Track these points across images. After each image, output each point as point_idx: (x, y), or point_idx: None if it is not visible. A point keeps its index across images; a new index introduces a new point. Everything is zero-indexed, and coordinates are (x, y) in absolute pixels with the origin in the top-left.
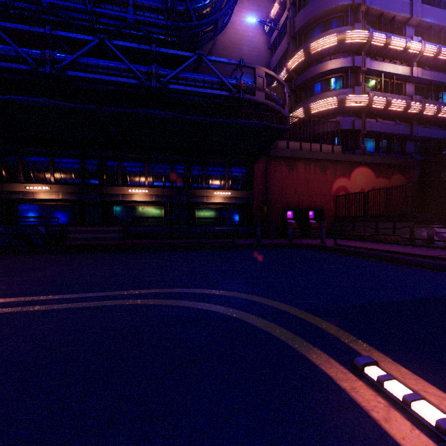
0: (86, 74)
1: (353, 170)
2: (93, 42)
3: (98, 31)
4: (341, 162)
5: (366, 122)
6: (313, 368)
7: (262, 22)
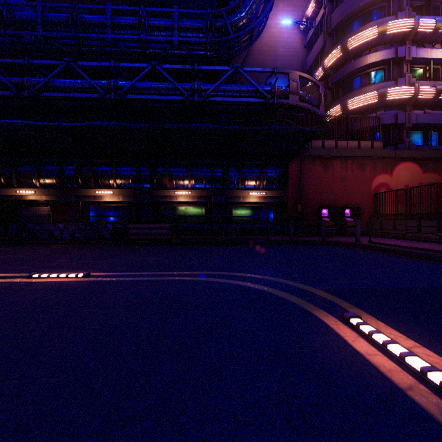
0: (141, 96)
1: (396, 166)
2: (146, 68)
3: (148, 55)
4: (381, 158)
5: (412, 114)
6: (314, 318)
7: (297, 23)
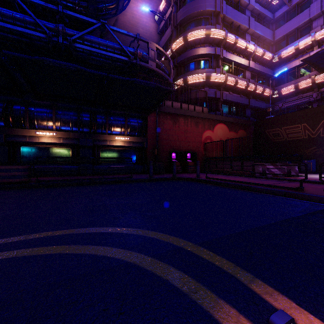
0: None
1: (215, 125)
2: None
3: None
4: (208, 119)
5: (223, 93)
6: None
7: (153, 12)
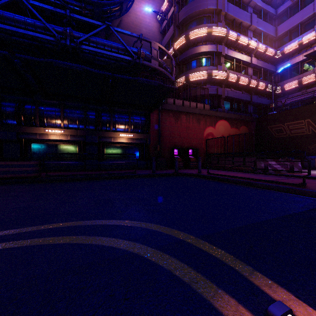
0: (2, 25)
1: (217, 122)
2: None
3: None
4: (209, 116)
5: (225, 90)
6: None
7: (156, 12)
